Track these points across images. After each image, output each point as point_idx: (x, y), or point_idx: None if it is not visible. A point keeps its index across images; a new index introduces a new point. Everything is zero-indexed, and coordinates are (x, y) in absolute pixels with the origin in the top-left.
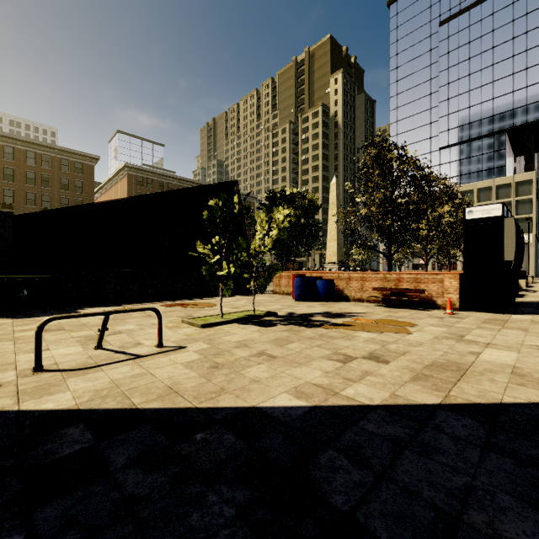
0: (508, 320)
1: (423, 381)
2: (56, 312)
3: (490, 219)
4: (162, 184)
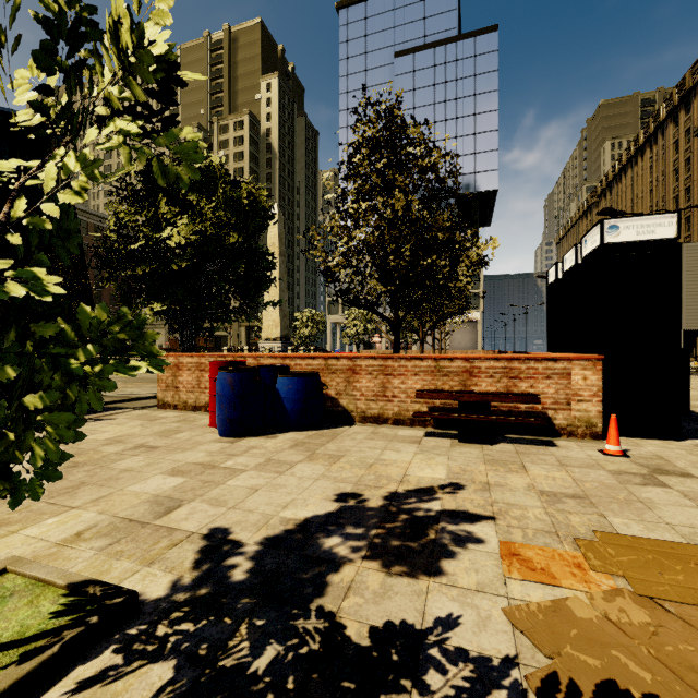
0: None
1: None
2: None
3: (653, 244)
4: None
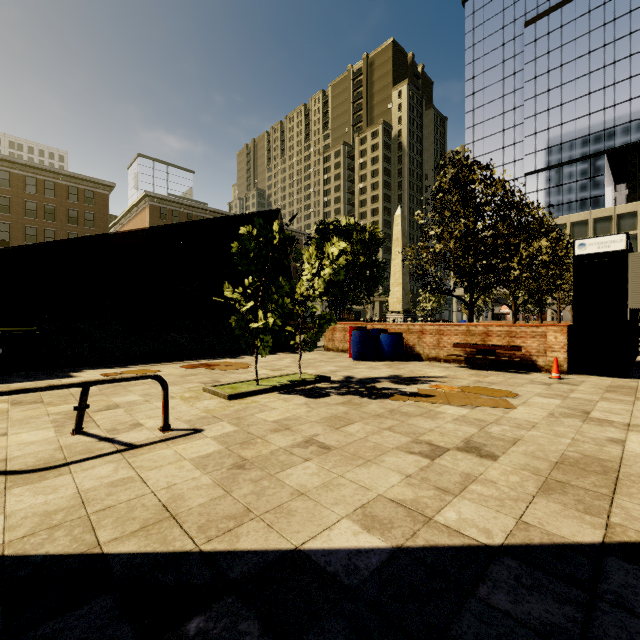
0: (637, 387)
1: (559, 493)
2: (43, 375)
3: (609, 254)
4: (190, 218)
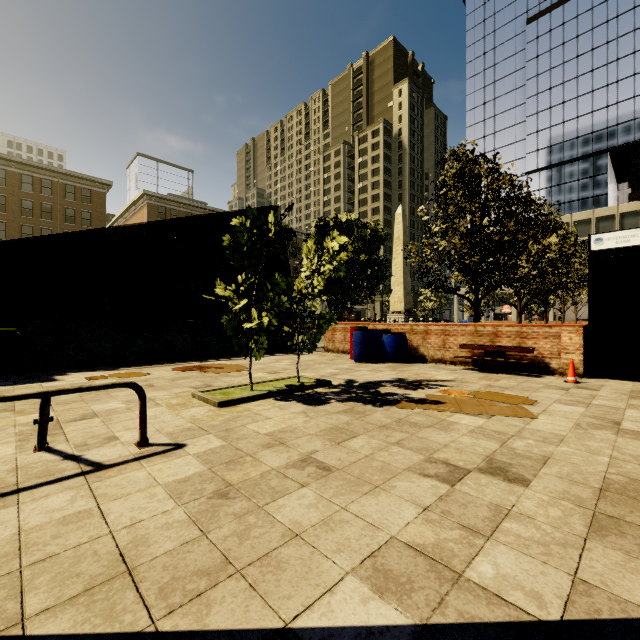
0: None
1: (615, 534)
2: (24, 379)
3: (628, 249)
4: (189, 217)
